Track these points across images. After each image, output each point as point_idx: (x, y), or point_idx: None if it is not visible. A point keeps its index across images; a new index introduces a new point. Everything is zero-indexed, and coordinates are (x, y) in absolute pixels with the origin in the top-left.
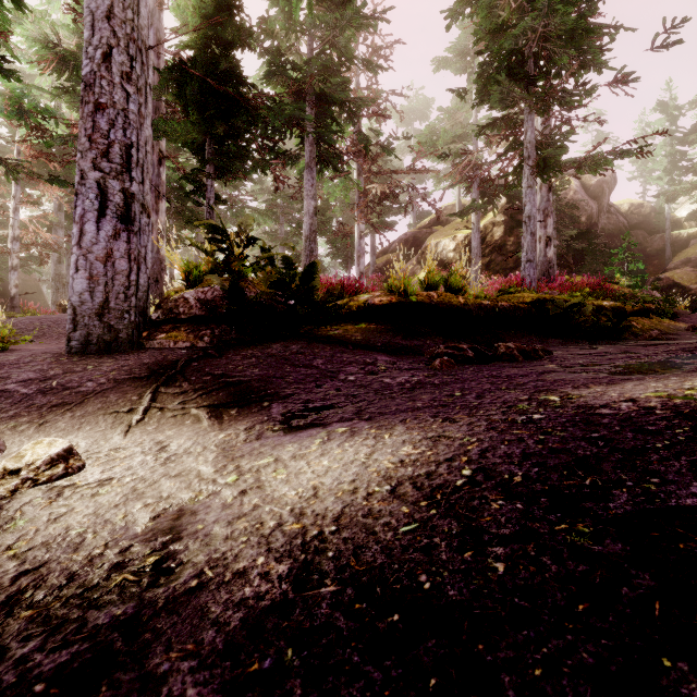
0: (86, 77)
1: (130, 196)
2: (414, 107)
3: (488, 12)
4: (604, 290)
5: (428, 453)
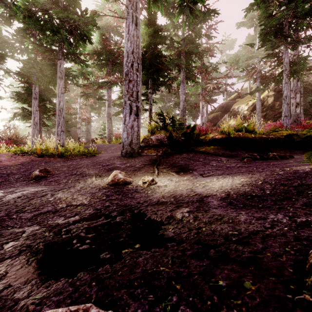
0: (126, 72)
1: (138, 107)
2: (226, 44)
3: (265, 9)
4: None
5: (249, 180)
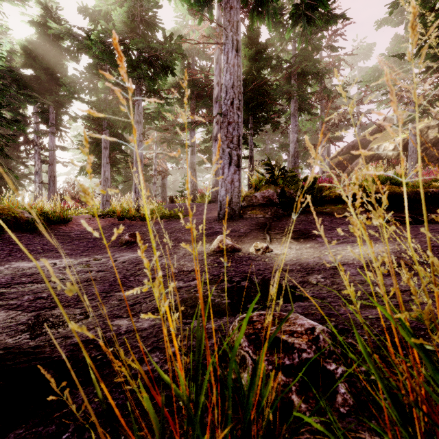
0: (224, 112)
1: (239, 156)
2: (358, 52)
3: (422, 2)
4: None
5: (396, 247)
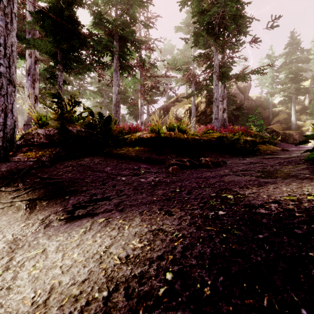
0: None
1: None
2: (167, 48)
3: (198, 3)
4: (247, 132)
5: (147, 248)
